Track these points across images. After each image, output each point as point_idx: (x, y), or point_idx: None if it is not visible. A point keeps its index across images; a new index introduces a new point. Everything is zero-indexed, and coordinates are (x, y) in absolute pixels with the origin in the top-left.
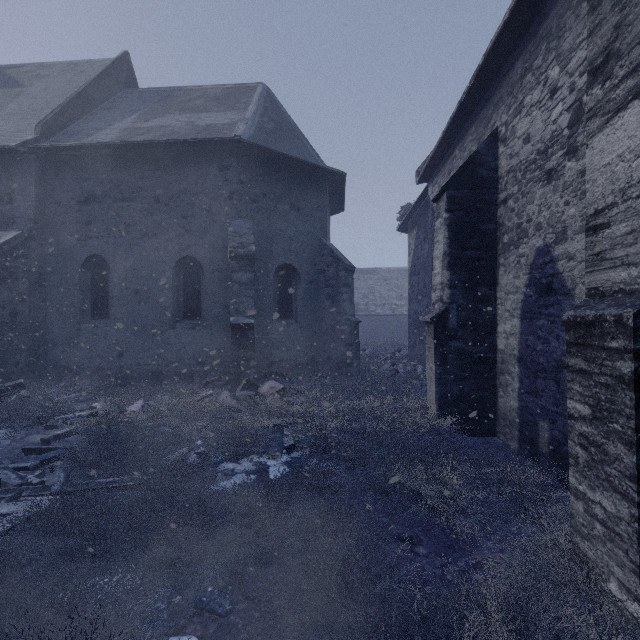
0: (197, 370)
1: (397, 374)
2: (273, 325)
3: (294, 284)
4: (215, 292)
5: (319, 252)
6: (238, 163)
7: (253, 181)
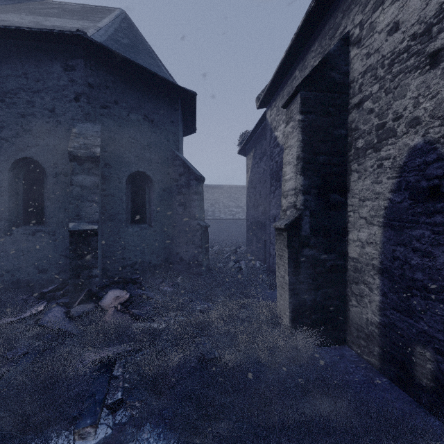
0: (38, 278)
1: (240, 270)
2: (125, 230)
3: (148, 191)
4: (59, 196)
5: (172, 163)
6: (85, 65)
7: (103, 86)
